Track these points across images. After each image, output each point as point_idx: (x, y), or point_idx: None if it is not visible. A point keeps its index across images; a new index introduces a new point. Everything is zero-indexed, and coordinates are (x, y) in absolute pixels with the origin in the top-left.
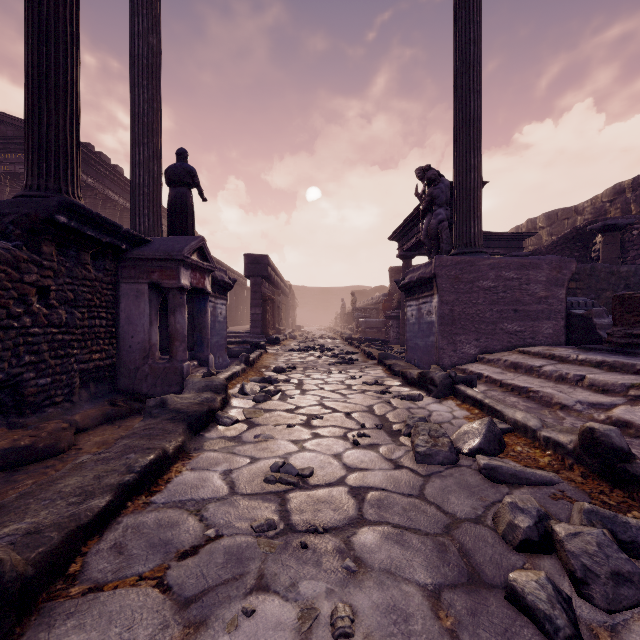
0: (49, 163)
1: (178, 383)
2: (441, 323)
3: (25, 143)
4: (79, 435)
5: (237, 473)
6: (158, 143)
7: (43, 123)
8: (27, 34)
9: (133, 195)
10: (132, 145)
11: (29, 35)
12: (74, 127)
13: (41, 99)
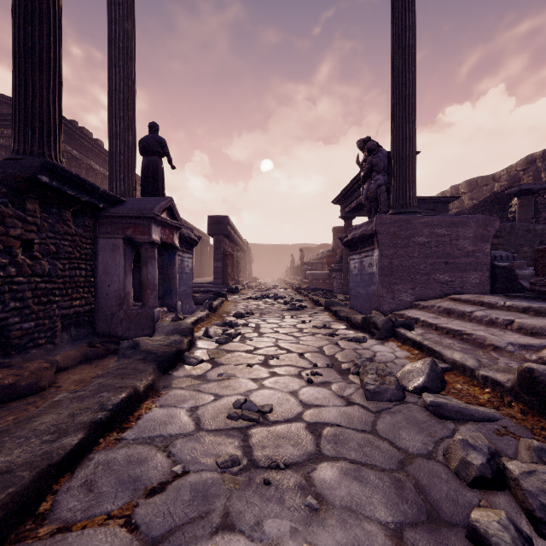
0: (34, 130)
1: (149, 327)
2: (381, 274)
3: (12, 112)
4: (59, 374)
5: (202, 410)
6: (132, 116)
7: (28, 94)
8: (14, 15)
9: (110, 162)
10: (110, 118)
11: (16, 16)
12: (57, 99)
13: (27, 73)
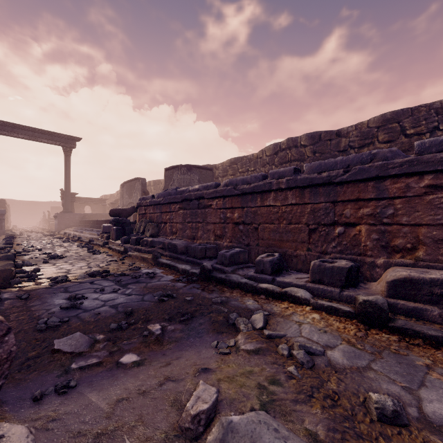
0: None
1: (4, 233)
2: (58, 224)
3: None
4: None
5: (24, 236)
6: None
7: None
8: None
9: None
10: None
11: None
12: None
13: None
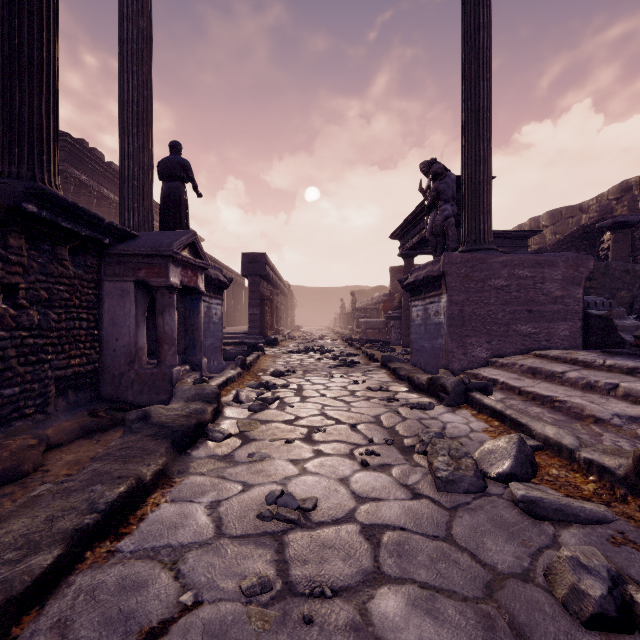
0: (22, 148)
1: (167, 390)
2: (450, 324)
3: None
4: (50, 452)
5: (226, 506)
6: (149, 133)
7: (15, 103)
8: None
9: (122, 188)
10: (121, 135)
11: None
12: (51, 109)
13: (13, 77)
